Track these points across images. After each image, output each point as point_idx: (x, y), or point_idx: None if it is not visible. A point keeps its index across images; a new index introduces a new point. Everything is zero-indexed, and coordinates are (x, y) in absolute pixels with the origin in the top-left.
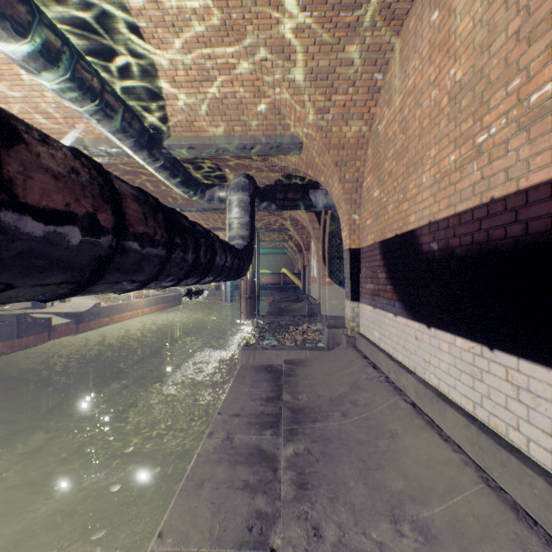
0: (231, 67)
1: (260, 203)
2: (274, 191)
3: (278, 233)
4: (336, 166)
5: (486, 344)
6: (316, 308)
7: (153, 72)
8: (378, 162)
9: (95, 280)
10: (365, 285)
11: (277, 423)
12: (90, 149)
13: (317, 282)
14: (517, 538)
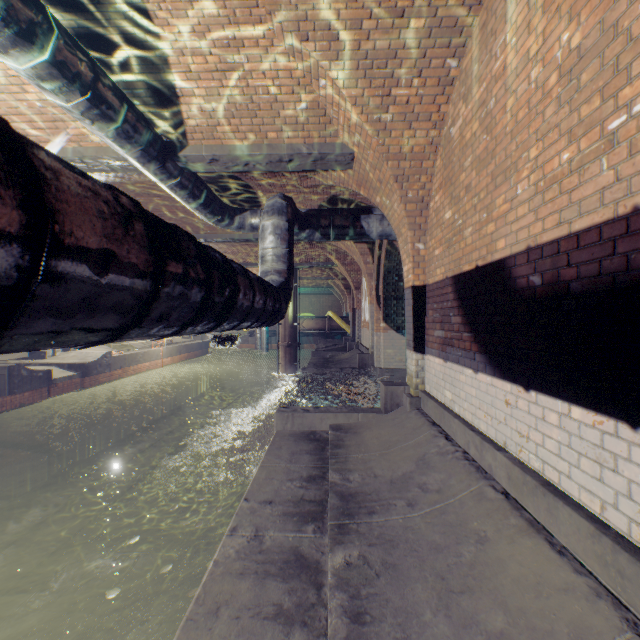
0: (262, 51)
1: (300, 230)
2: (318, 217)
3: (322, 269)
4: (396, 182)
5: (624, 419)
6: (369, 359)
7: (163, 59)
8: (450, 175)
9: None
10: (432, 332)
11: (321, 515)
12: (88, 162)
13: (370, 327)
14: None
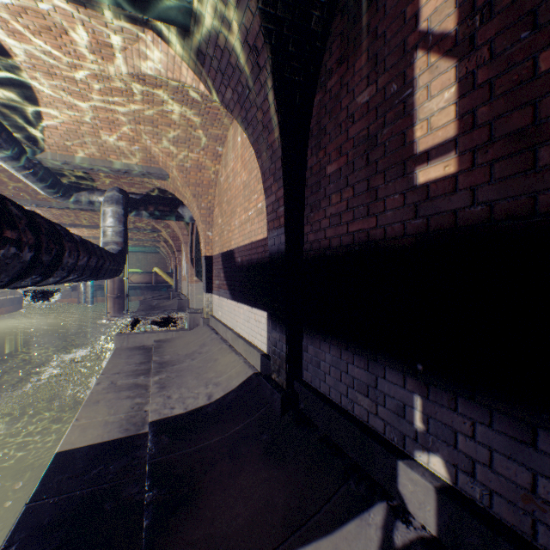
0: (111, 121)
1: (132, 211)
2: (146, 202)
3: (149, 233)
4: (195, 198)
5: (251, 306)
6: (186, 302)
7: (37, 109)
8: (221, 201)
9: (67, 277)
10: (215, 282)
11: (148, 372)
12: None
13: (187, 280)
14: (246, 372)
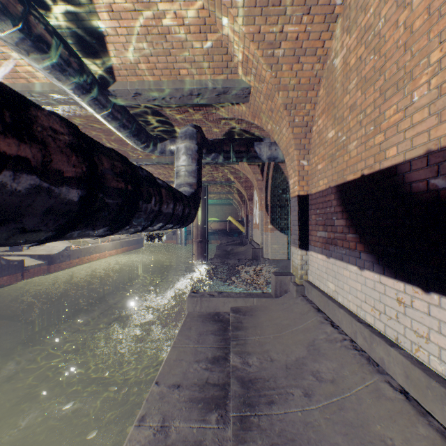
0: None
1: (207, 154)
2: (221, 144)
3: (224, 186)
4: (285, 109)
5: None
6: (260, 252)
7: None
8: (333, 99)
9: None
10: (315, 233)
11: (224, 401)
12: (36, 96)
13: (260, 228)
14: None
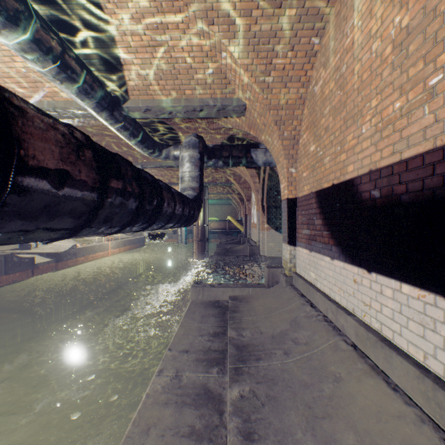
0: (181, 32)
1: (208, 160)
2: (221, 150)
3: (224, 187)
4: (276, 125)
5: (441, 294)
6: (256, 249)
7: (111, 38)
8: (314, 120)
9: None
10: (301, 231)
11: (223, 360)
12: (59, 111)
13: (257, 227)
14: None
